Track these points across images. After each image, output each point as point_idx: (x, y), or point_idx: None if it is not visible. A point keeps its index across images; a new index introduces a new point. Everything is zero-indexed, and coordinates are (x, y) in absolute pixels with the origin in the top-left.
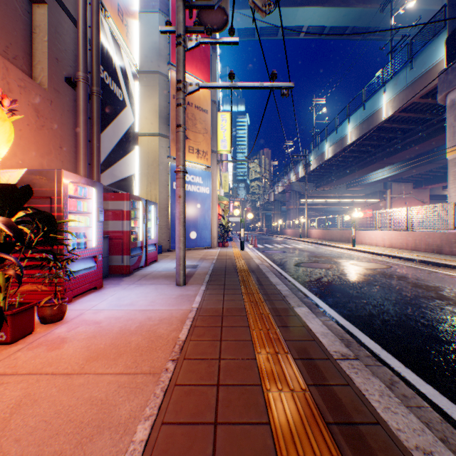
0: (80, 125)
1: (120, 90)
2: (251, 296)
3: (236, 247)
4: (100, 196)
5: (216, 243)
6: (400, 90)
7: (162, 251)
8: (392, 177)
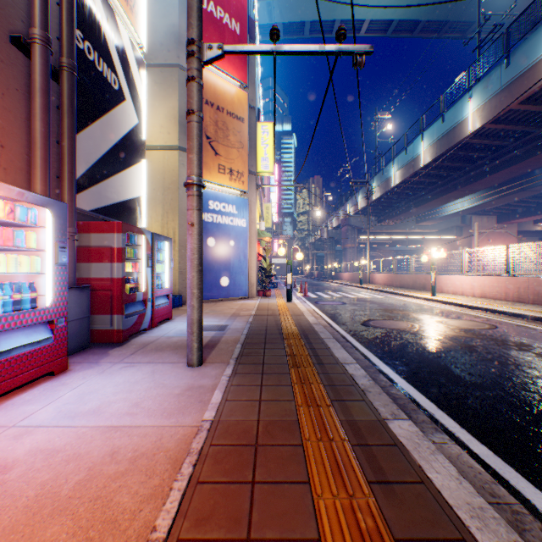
0: (35, 112)
1: (113, 75)
2: (308, 390)
3: (281, 297)
4: (62, 223)
5: (255, 291)
6: (491, 94)
7: (183, 303)
8: (474, 209)
